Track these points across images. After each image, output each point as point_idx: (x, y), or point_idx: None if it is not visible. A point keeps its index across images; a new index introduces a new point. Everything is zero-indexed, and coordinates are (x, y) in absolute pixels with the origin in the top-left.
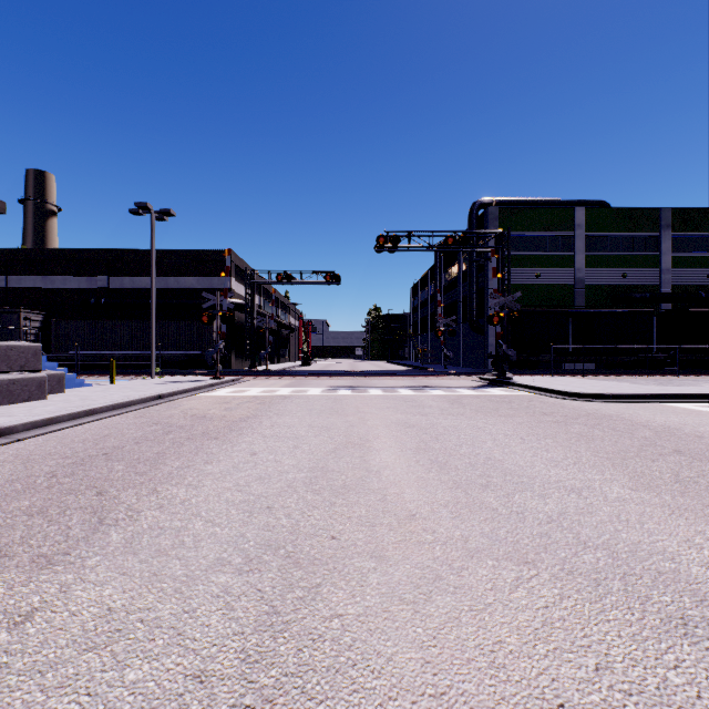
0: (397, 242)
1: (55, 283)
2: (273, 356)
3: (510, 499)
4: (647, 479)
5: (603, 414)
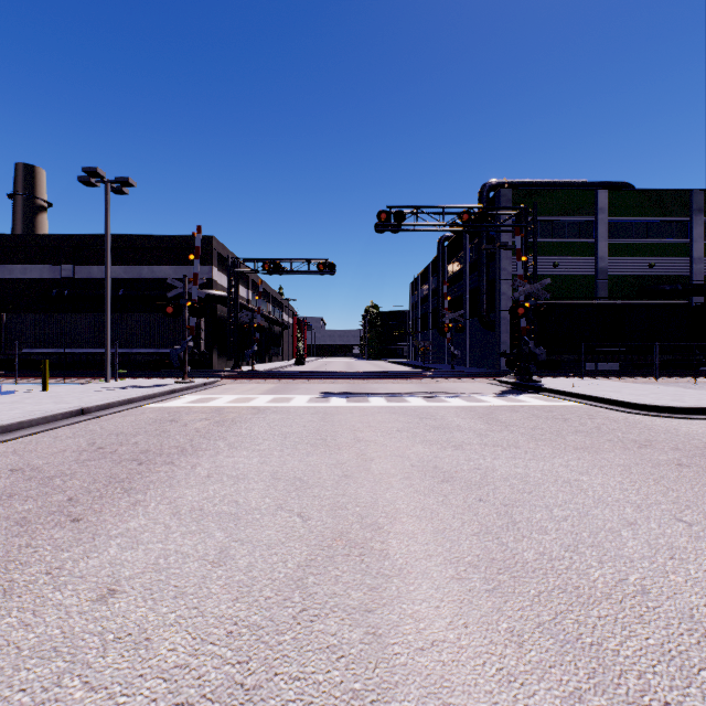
0: (401, 218)
1: (14, 272)
2: (263, 354)
3: None
4: None
5: None
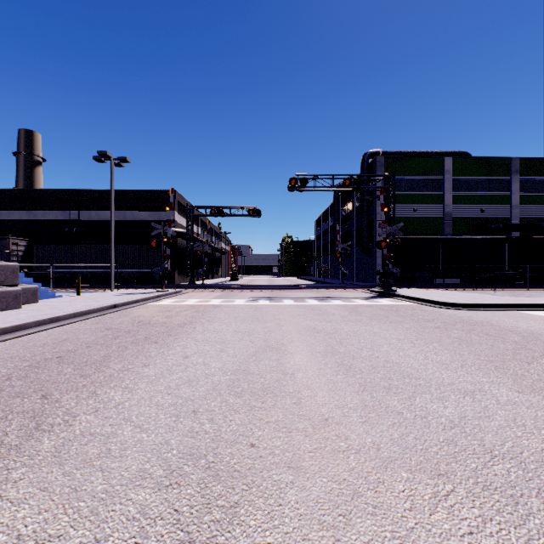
0: (305, 183)
1: (37, 216)
2: (208, 273)
3: (412, 402)
4: (529, 381)
5: (474, 321)
